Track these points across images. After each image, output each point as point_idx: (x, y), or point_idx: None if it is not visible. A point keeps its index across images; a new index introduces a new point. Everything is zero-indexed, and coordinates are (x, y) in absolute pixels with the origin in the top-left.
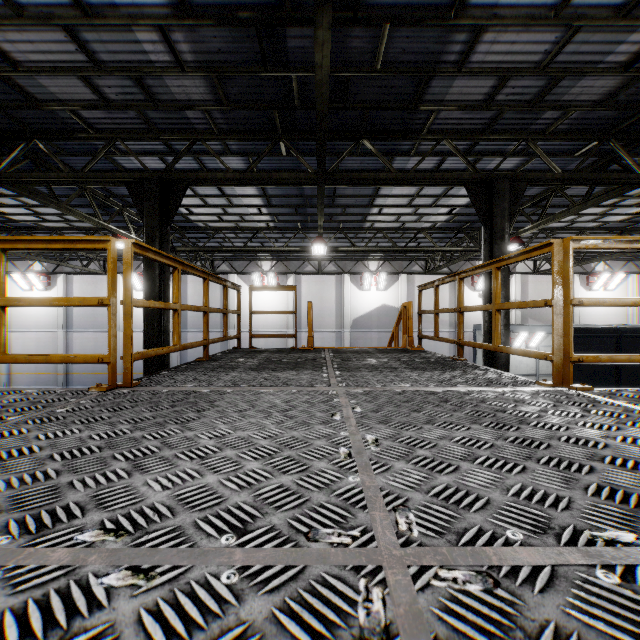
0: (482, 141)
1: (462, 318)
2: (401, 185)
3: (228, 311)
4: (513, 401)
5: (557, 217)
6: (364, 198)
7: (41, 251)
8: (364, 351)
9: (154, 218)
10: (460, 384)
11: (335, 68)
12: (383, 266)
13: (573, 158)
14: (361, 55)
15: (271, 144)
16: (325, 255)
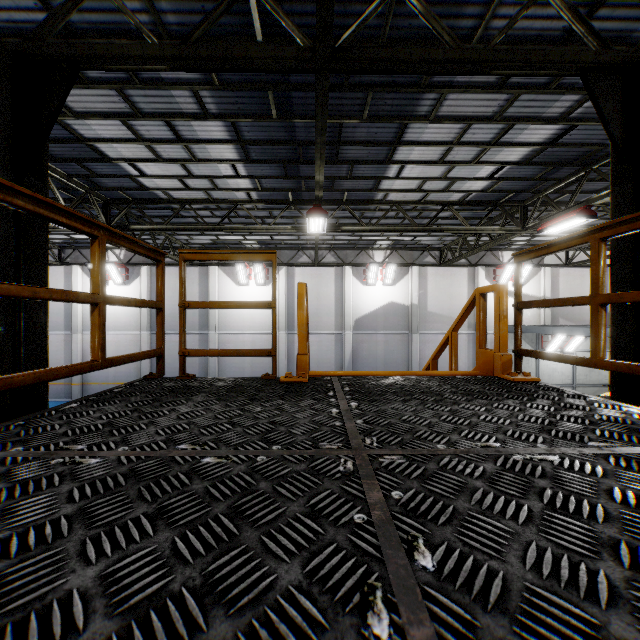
0: None
1: None
2: (439, 119)
3: (107, 299)
4: None
5: None
6: (381, 147)
7: None
8: (422, 389)
9: (4, 125)
10: None
11: None
12: (390, 257)
13: None
14: None
15: None
16: (323, 243)
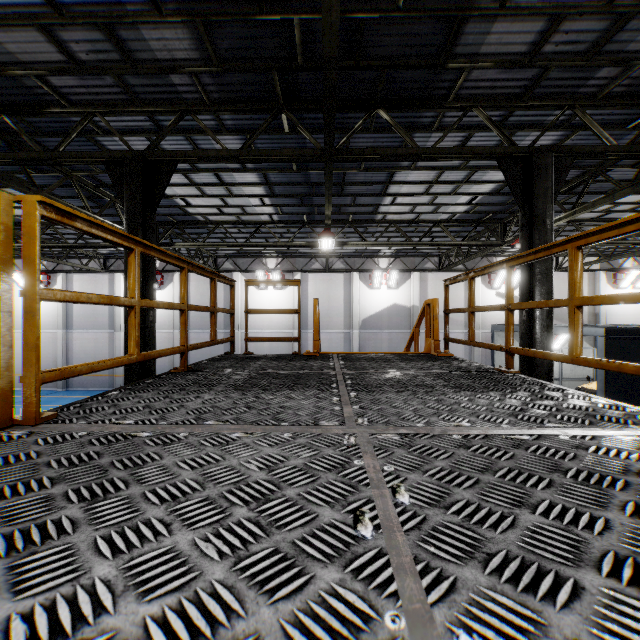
0: (519, 109)
1: (512, 318)
2: (419, 169)
3: (217, 309)
4: None
5: (597, 203)
6: (376, 185)
7: None
8: (381, 358)
9: (136, 202)
10: (547, 421)
11: (346, 8)
12: (394, 263)
13: (622, 132)
14: None
15: (271, 116)
16: (333, 252)
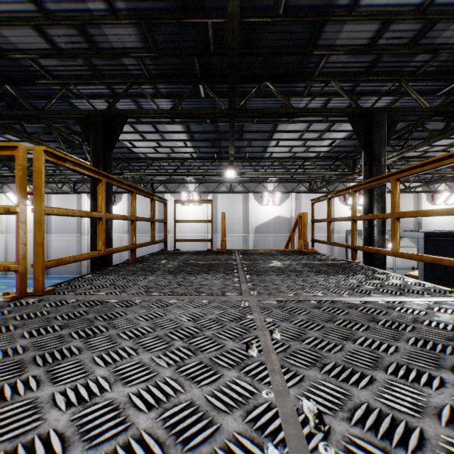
0: (363, 82)
1: (355, 226)
2: (294, 122)
3: (155, 220)
4: (452, 320)
5: (418, 146)
6: (265, 133)
7: None
8: (268, 253)
9: (99, 146)
10: (373, 292)
11: (244, 15)
12: (278, 187)
13: (434, 97)
14: (266, 1)
15: (192, 86)
16: (235, 179)
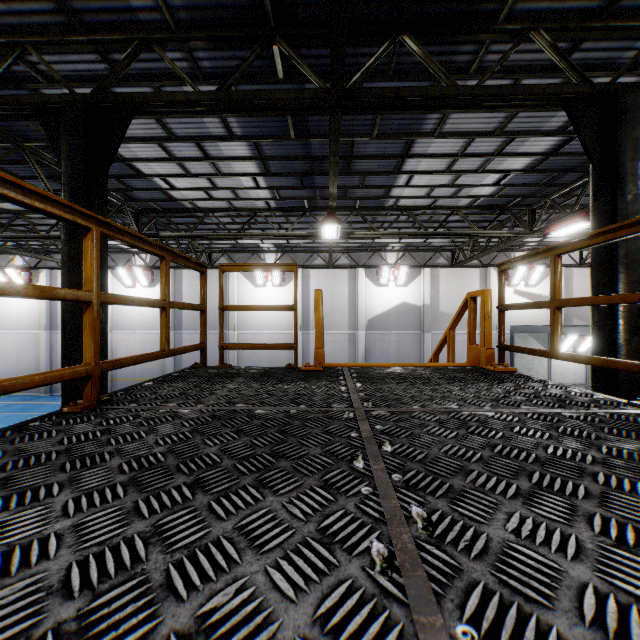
0: (592, 35)
1: None
2: (444, 135)
3: (171, 304)
4: None
5: None
6: (390, 160)
7: (2, 238)
8: (415, 375)
9: (77, 162)
10: None
11: None
12: (403, 258)
13: None
14: None
15: (258, 46)
16: (337, 246)
